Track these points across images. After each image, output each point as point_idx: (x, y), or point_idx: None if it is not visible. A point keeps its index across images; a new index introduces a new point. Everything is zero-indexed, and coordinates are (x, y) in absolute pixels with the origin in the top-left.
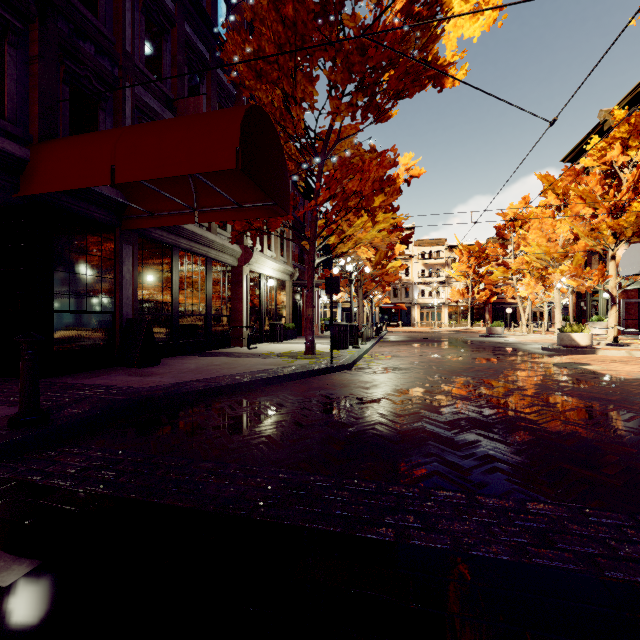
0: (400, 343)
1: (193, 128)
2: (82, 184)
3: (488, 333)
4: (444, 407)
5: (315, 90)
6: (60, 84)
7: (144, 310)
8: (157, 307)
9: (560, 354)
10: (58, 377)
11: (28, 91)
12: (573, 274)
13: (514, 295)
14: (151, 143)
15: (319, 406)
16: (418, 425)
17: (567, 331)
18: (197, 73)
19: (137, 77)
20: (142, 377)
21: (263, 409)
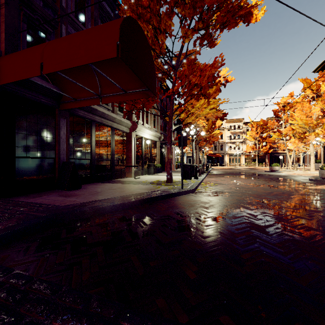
0: (220, 175)
1: (89, 33)
2: (24, 76)
3: (270, 170)
4: (268, 227)
5: (172, 23)
6: (21, 22)
7: (74, 157)
8: (82, 155)
9: (323, 183)
10: (18, 196)
11: None
12: None
13: (284, 148)
14: (64, 46)
15: (175, 223)
16: (255, 247)
17: None
18: None
19: (69, 22)
20: (65, 197)
21: (135, 225)
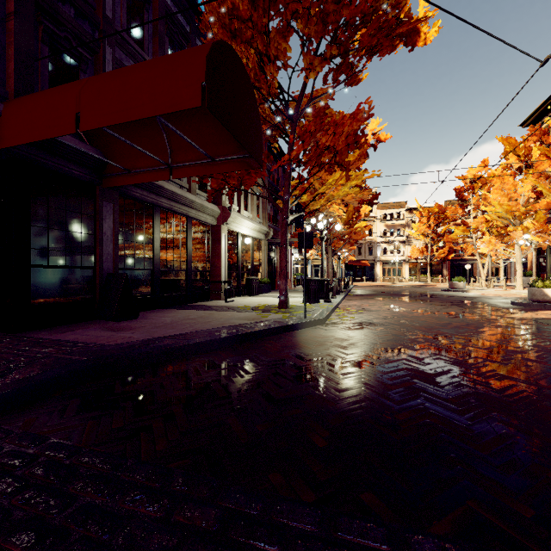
0: (368, 297)
1: (157, 66)
2: (49, 134)
3: (450, 287)
4: (439, 375)
5: (288, 46)
6: (39, 44)
7: (126, 265)
8: (139, 263)
9: (533, 309)
10: (34, 331)
11: (4, 48)
12: (538, 231)
13: (473, 252)
14: (114, 86)
15: (294, 371)
16: (417, 403)
17: (539, 286)
18: (178, 44)
19: (118, 42)
20: (114, 332)
21: (231, 374)
